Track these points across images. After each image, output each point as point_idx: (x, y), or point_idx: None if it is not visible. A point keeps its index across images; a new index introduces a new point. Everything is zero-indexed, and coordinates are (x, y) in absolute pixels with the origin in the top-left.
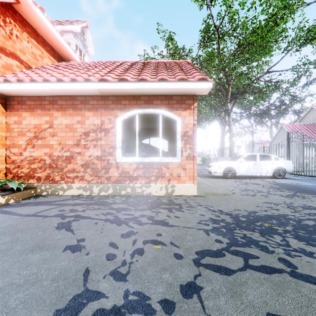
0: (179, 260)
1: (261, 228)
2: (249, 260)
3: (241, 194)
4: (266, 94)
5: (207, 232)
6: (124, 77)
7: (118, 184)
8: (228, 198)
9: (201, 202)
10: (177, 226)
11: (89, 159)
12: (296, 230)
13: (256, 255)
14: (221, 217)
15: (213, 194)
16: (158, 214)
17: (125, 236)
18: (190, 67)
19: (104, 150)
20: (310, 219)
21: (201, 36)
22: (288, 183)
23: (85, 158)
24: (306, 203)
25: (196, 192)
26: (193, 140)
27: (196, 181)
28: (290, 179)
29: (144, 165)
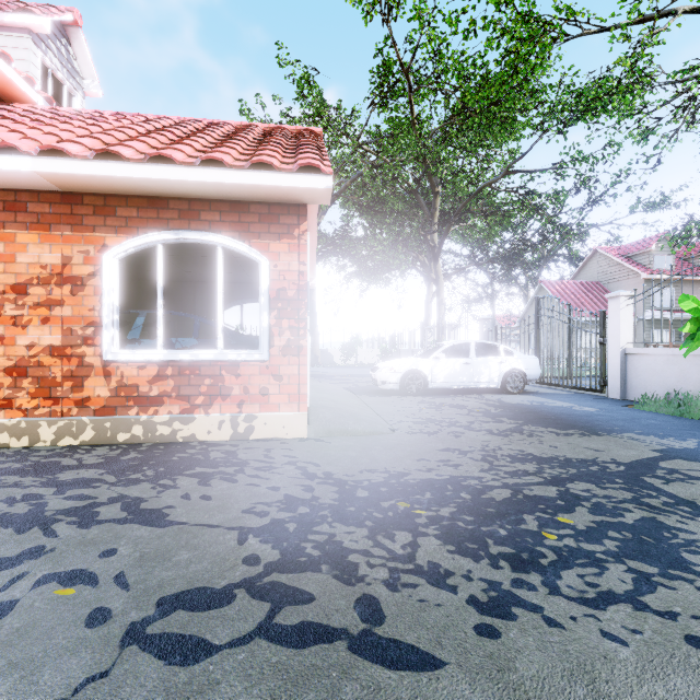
0: (88, 632)
1: (385, 516)
2: (280, 612)
3: (409, 432)
4: (509, 217)
5: (244, 537)
6: (112, 148)
7: (110, 416)
8: (373, 442)
9: (302, 454)
10: (182, 523)
11: (28, 353)
12: (458, 515)
13: (311, 593)
14: (317, 490)
15: (345, 433)
16: (164, 492)
17: (3, 564)
18: (305, 142)
19: (72, 331)
20: (507, 485)
21: (374, 84)
22: (523, 404)
23: (17, 352)
24: (527, 447)
25: (305, 431)
26: (299, 309)
27: (305, 406)
28: (533, 395)
29: (178, 369)
